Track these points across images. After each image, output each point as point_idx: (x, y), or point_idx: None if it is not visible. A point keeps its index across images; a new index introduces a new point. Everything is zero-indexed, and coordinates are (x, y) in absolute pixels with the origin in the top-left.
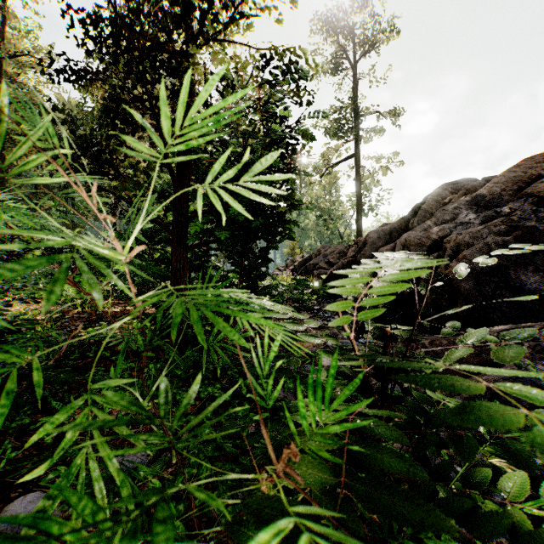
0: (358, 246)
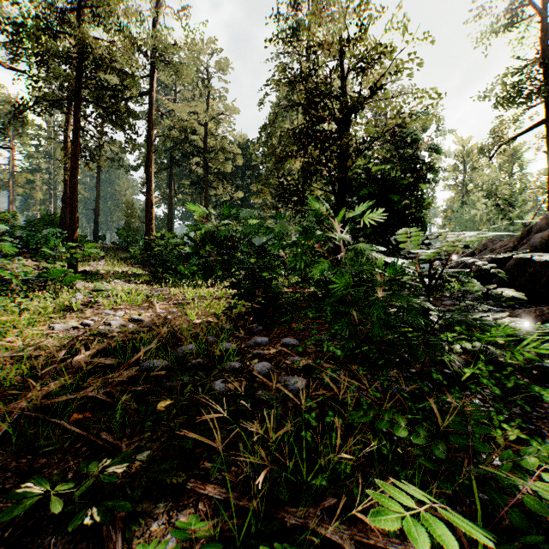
0: (520, 236)
